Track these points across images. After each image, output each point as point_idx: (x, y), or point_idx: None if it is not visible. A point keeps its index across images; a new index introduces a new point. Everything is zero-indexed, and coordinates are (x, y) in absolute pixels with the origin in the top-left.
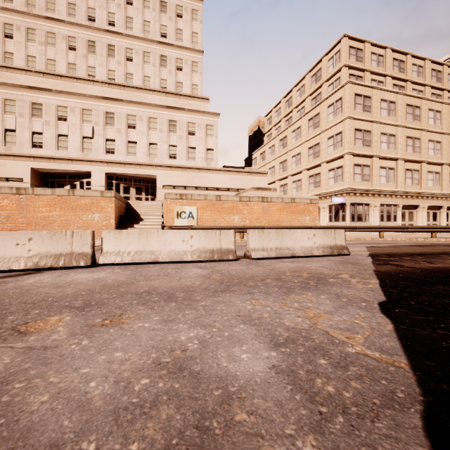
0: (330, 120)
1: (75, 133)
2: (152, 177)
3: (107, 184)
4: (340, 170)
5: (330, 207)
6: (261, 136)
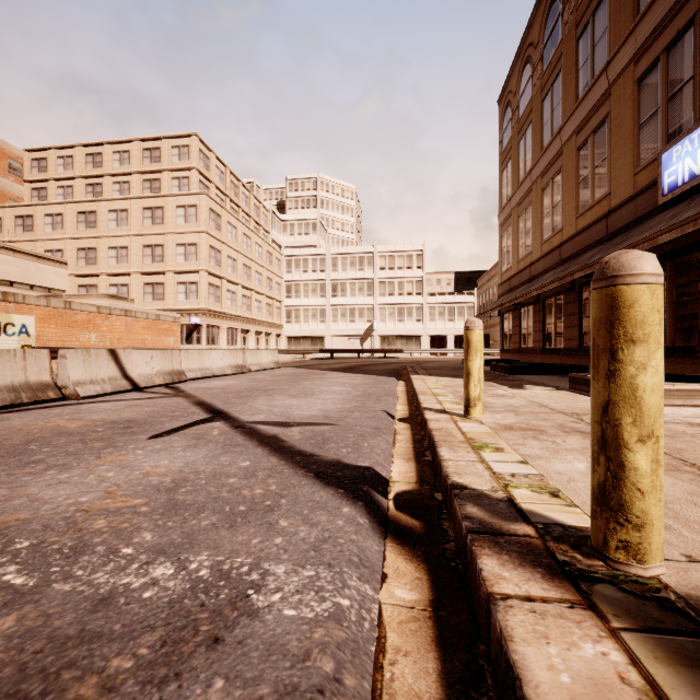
0: (181, 224)
1: None
2: None
3: None
4: (195, 286)
5: (181, 327)
6: None
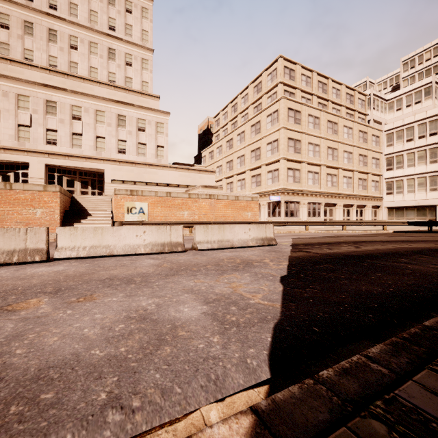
0: (269, 128)
1: (9, 119)
2: (99, 171)
3: (48, 177)
4: (277, 172)
5: (269, 204)
6: (210, 136)
